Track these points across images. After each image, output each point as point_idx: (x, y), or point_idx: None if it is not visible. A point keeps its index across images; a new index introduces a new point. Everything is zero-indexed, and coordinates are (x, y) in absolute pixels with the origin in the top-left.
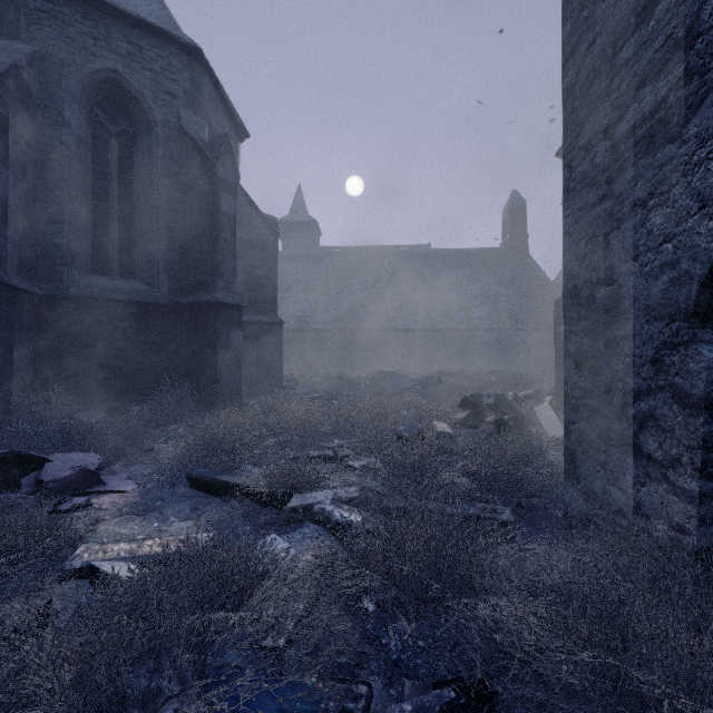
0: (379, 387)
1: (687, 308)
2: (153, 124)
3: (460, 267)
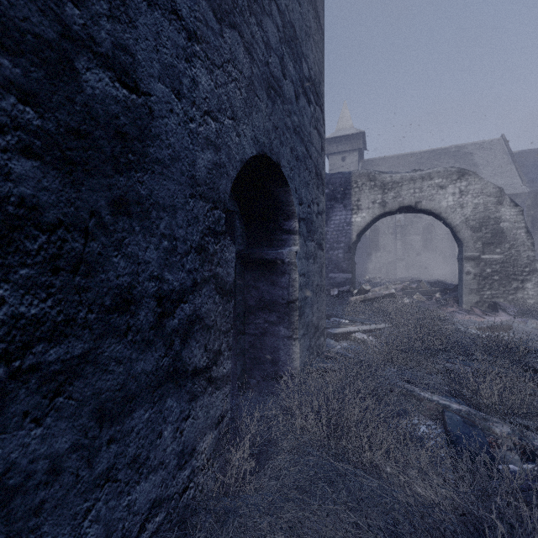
0: None
1: (226, 200)
2: None
3: None
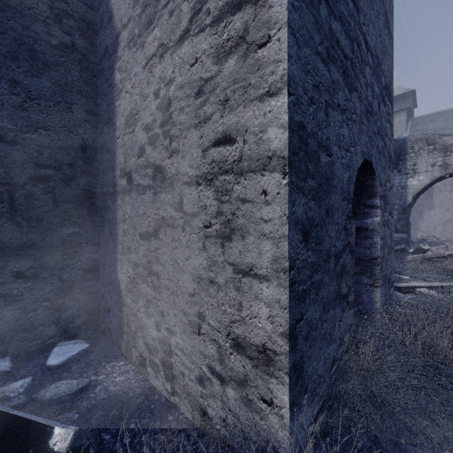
0: None
1: (352, 197)
2: None
3: None
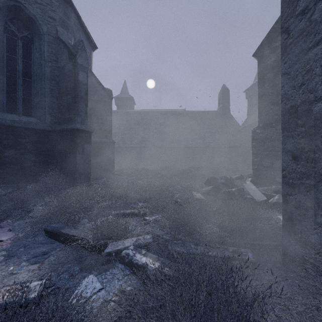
0: (162, 174)
1: None
2: (41, 33)
3: (199, 119)
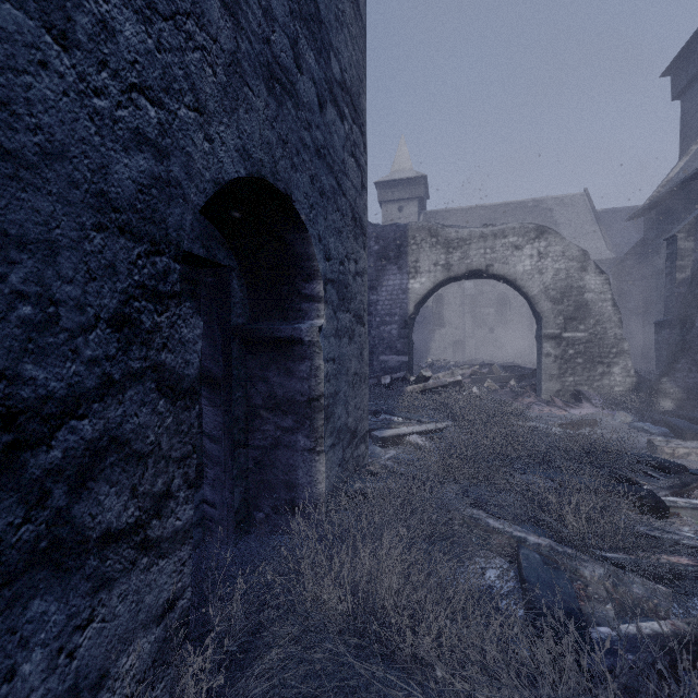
0: None
1: (181, 241)
2: None
3: None
